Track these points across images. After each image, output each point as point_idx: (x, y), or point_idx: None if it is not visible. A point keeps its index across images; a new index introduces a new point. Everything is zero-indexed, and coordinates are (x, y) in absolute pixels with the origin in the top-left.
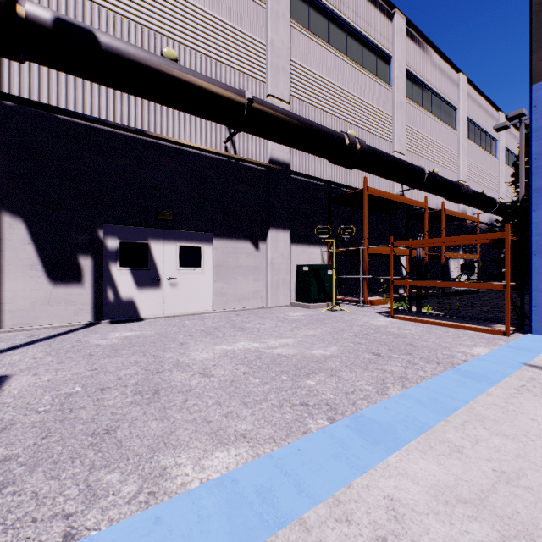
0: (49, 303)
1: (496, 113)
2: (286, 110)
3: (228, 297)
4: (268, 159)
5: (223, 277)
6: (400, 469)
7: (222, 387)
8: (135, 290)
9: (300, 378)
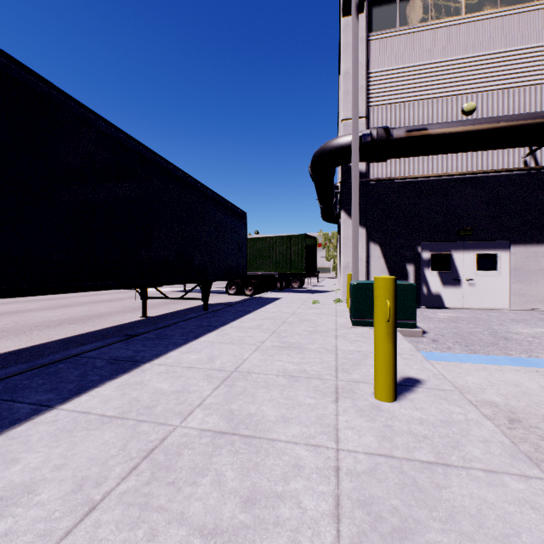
0: None
1: None
2: None
3: (526, 298)
4: None
5: (521, 279)
6: None
7: None
8: (440, 287)
9: None
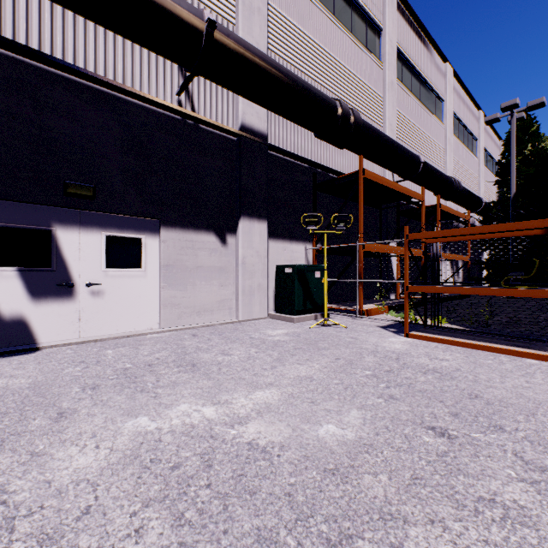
0: None
1: (477, 112)
2: (263, 53)
3: (182, 309)
4: (239, 125)
5: (176, 281)
6: None
7: None
8: (27, 303)
9: None
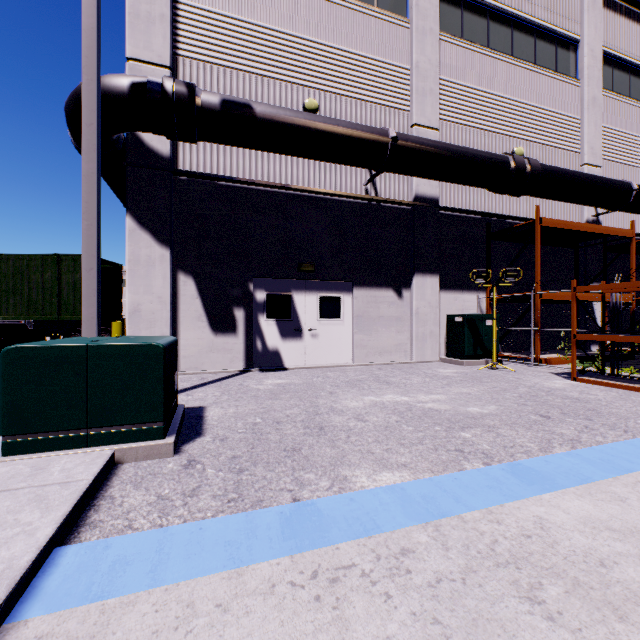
0: (211, 351)
1: None
2: (435, 141)
3: (368, 350)
4: (413, 197)
5: (364, 328)
6: (552, 503)
7: (378, 430)
8: (279, 341)
9: (454, 430)
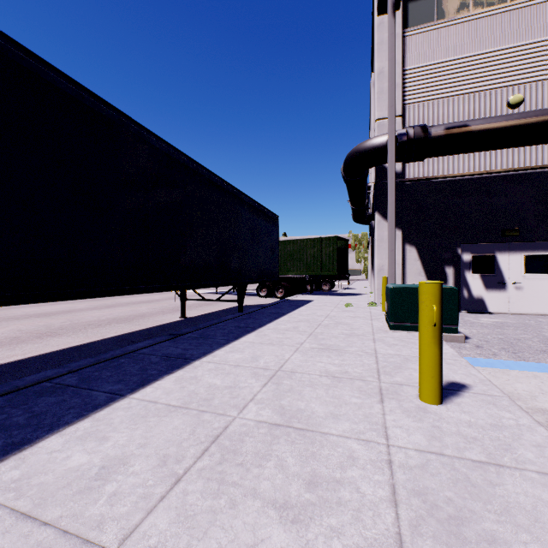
0: None
1: None
2: None
3: None
4: None
5: None
6: None
7: None
8: (483, 291)
9: None
